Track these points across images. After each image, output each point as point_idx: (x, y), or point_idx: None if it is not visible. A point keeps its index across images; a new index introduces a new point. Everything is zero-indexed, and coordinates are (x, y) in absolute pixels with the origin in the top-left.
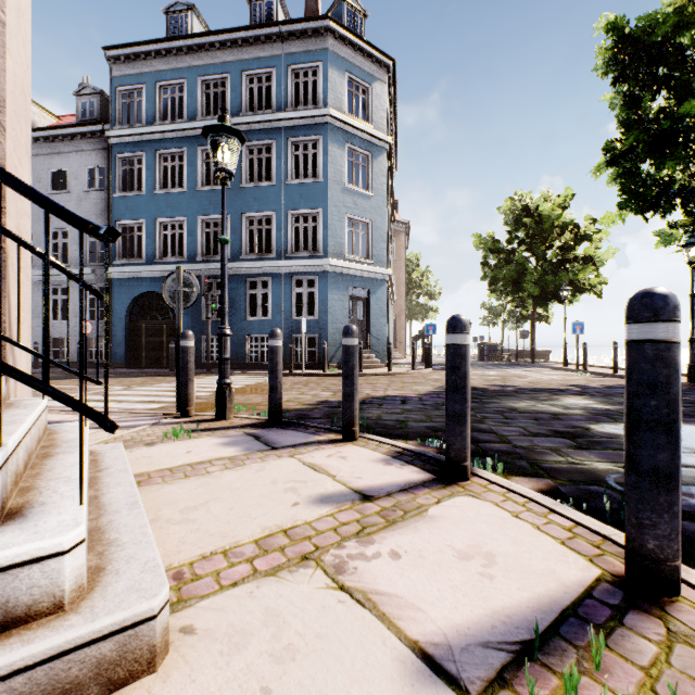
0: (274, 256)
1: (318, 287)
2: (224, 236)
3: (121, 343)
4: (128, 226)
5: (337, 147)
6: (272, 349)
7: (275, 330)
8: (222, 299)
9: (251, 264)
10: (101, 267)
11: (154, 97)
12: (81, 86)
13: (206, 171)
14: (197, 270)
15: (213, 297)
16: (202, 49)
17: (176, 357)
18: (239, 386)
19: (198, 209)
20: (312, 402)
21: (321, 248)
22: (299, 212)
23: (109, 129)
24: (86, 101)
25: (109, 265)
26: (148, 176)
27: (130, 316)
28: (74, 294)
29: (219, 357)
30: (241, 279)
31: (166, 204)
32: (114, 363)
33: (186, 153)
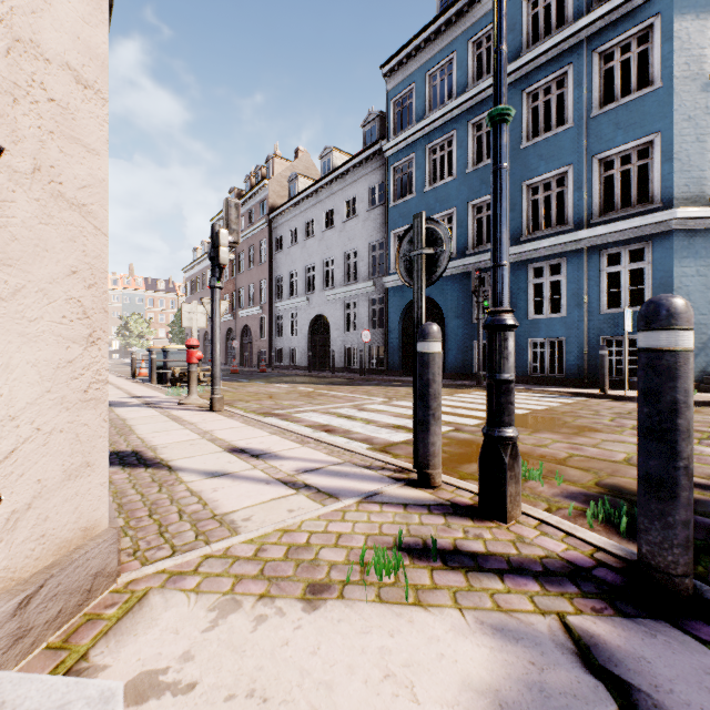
0: (569, 227)
1: (651, 258)
2: (498, 105)
3: (394, 351)
4: (401, 233)
5: (690, 18)
6: (651, 359)
7: (664, 300)
8: (493, 247)
9: (534, 245)
10: (380, 279)
11: (423, 90)
12: (366, 116)
13: (478, 157)
14: (466, 266)
15: (484, 292)
16: (472, 5)
17: (413, 372)
18: (520, 411)
19: (467, 194)
20: (698, 477)
21: (657, 195)
22: (612, 152)
23: (385, 144)
24: (369, 128)
25: (385, 276)
26: (417, 176)
27: (403, 323)
28: (360, 307)
29: (488, 377)
30: (521, 267)
31: (435, 200)
32: (389, 370)
33: (454, 136)
